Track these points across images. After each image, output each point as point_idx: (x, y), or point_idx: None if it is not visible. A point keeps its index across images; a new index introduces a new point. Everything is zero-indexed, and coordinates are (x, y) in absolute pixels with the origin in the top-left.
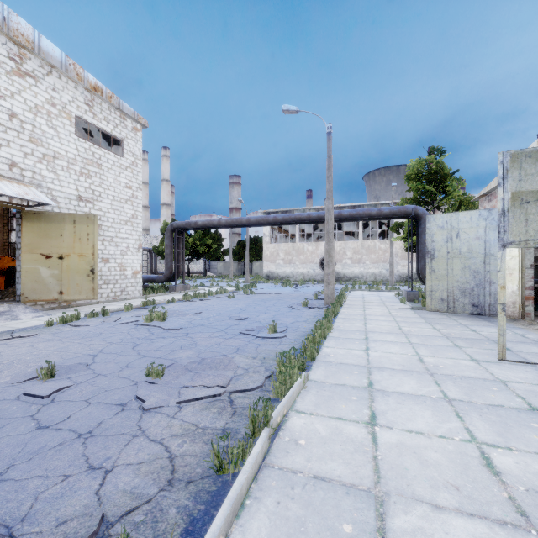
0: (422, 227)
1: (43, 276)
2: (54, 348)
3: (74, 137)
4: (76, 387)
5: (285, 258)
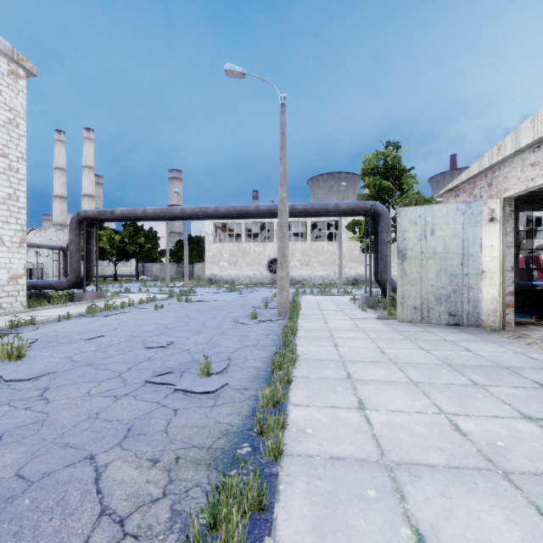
0: (381, 225)
1: None
2: None
3: None
4: None
5: (230, 259)
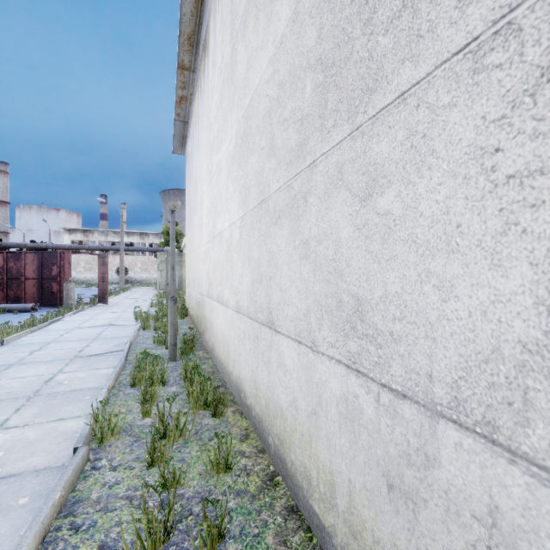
0: None
1: None
2: None
3: None
4: None
5: (86, 266)
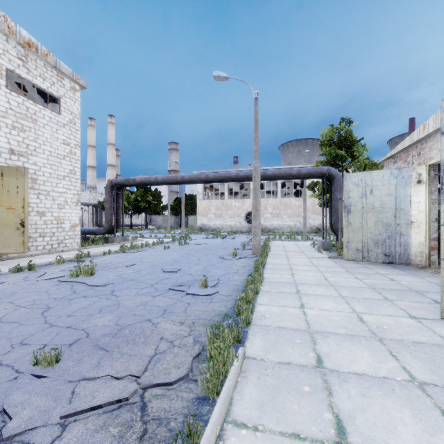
0: (335, 185)
1: None
2: None
3: (5, 90)
4: None
5: (216, 213)
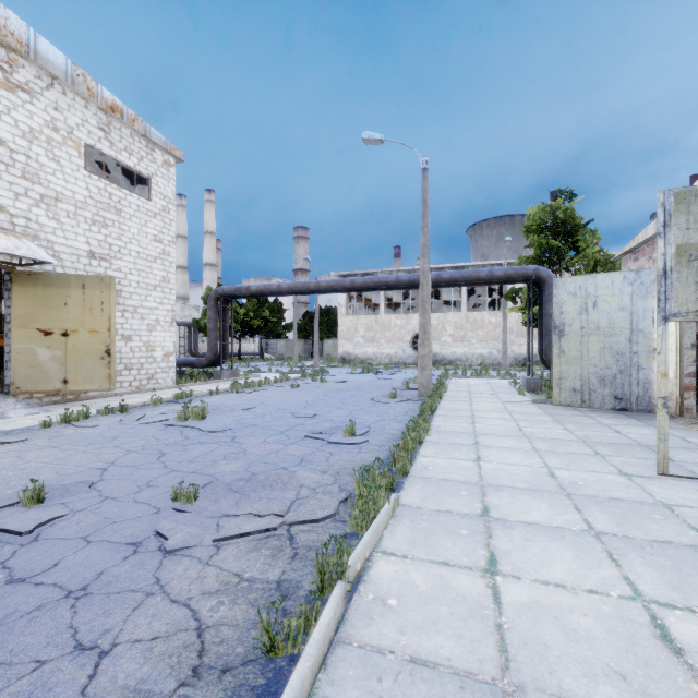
0: (546, 294)
1: (40, 360)
2: (48, 459)
3: (84, 173)
4: (72, 518)
5: (366, 335)
